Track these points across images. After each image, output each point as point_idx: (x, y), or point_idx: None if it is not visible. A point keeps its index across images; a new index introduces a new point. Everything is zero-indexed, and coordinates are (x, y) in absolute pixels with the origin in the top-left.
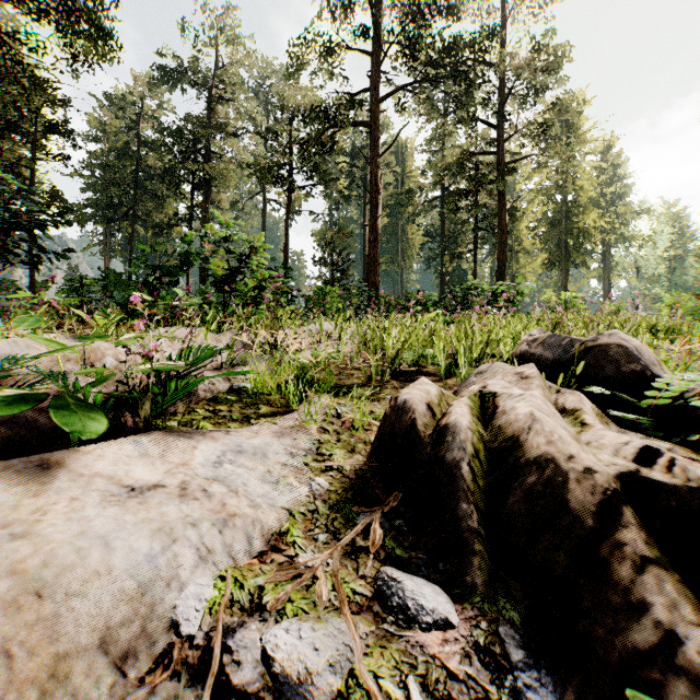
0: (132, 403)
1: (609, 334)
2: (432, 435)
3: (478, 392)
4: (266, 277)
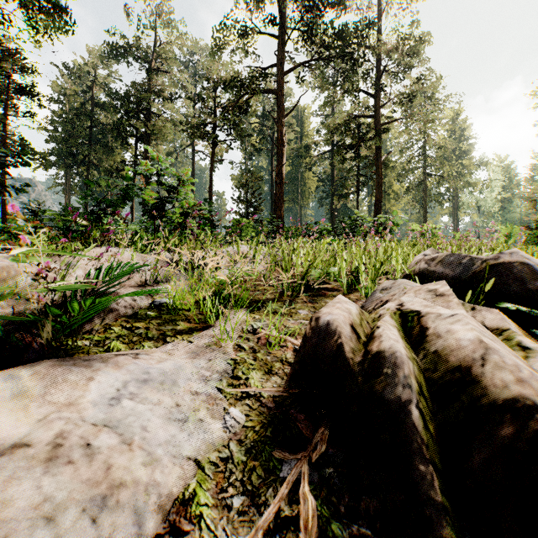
0: (31, 324)
1: (510, 252)
2: (363, 364)
3: (396, 309)
4: (190, 205)
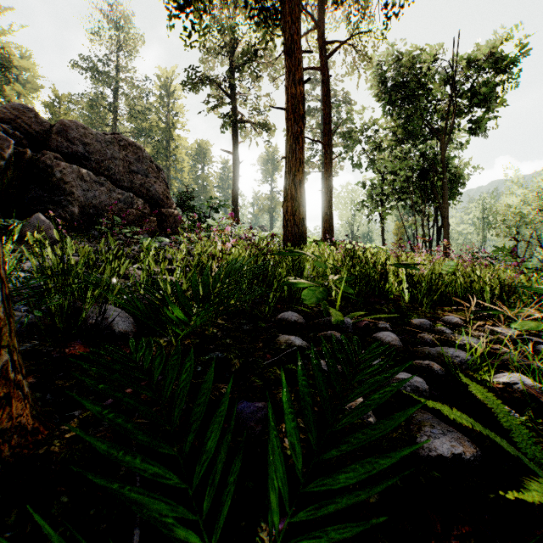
0: None
1: None
2: None
3: None
4: None
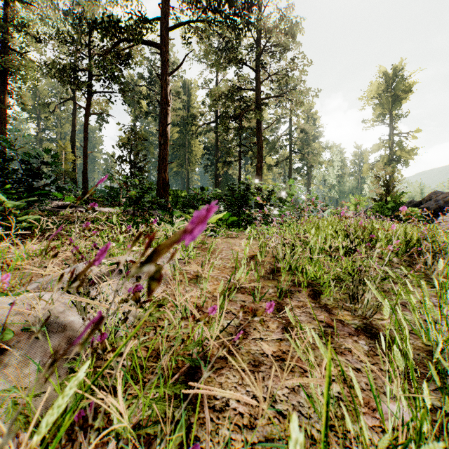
0: None
1: None
2: None
3: None
4: None
